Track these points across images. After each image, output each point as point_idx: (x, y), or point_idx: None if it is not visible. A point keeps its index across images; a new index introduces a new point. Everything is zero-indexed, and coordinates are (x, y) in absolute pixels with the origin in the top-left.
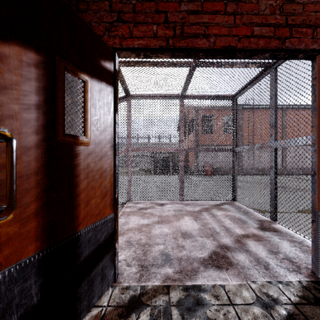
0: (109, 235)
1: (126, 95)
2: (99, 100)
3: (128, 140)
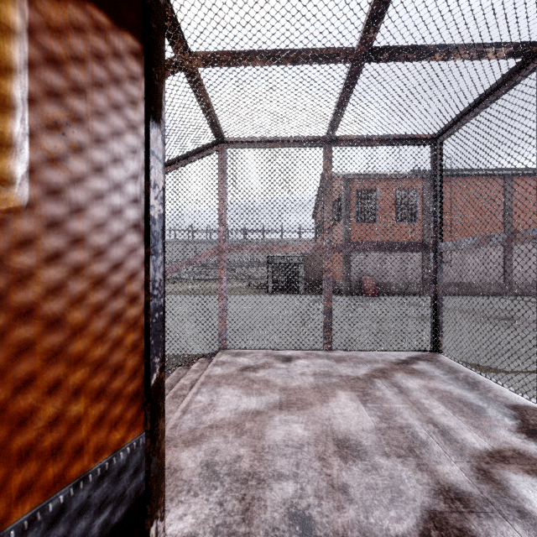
0: (123, 510)
1: (217, 139)
2: (76, 59)
3: (220, 229)
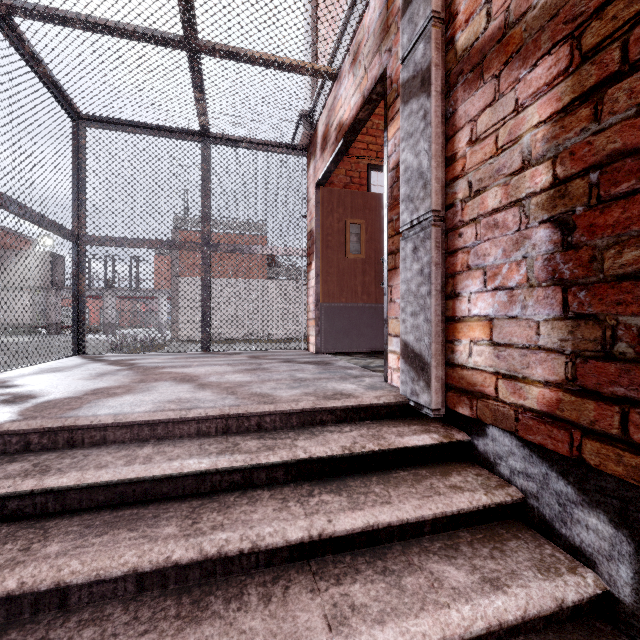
0: None
1: None
2: None
3: None
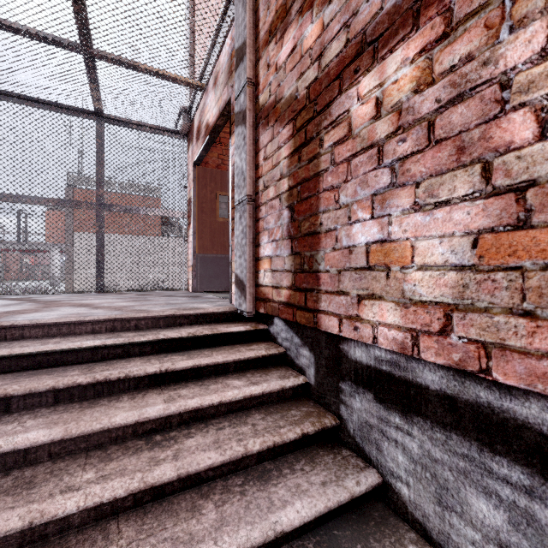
0: None
1: None
2: None
3: None
